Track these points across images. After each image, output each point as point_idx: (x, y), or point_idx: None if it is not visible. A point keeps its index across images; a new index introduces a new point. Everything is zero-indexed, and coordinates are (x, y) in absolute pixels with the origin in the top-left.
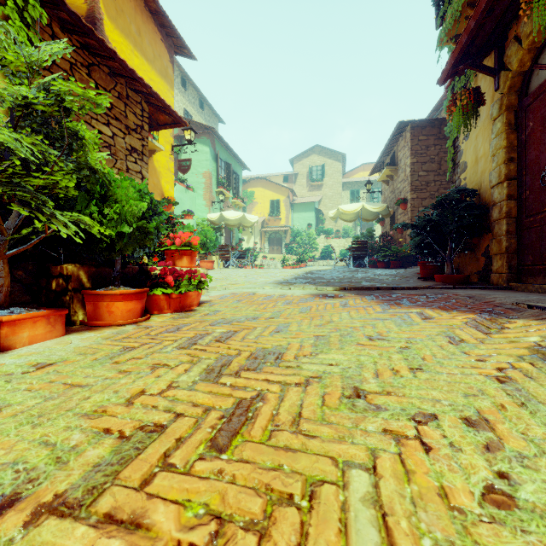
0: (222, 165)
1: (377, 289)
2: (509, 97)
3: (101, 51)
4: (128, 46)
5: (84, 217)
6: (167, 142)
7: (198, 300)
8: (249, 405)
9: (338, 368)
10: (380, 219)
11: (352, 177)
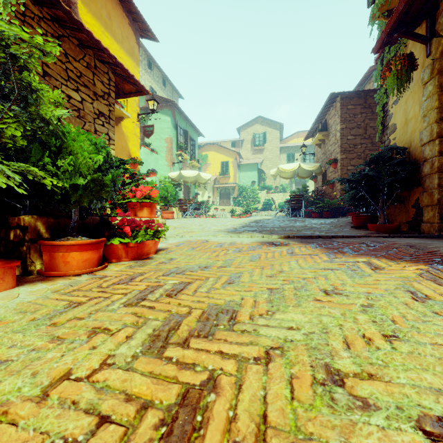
0: (181, 132)
1: (318, 237)
2: (441, 62)
3: (70, 23)
4: (99, 28)
5: (33, 167)
6: (134, 110)
7: (155, 248)
8: (198, 399)
9: (300, 333)
10: (314, 177)
11: (288, 143)
